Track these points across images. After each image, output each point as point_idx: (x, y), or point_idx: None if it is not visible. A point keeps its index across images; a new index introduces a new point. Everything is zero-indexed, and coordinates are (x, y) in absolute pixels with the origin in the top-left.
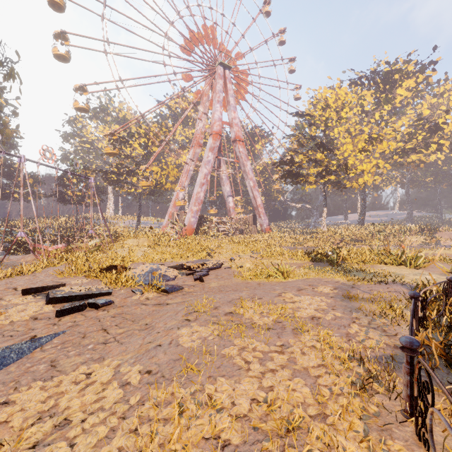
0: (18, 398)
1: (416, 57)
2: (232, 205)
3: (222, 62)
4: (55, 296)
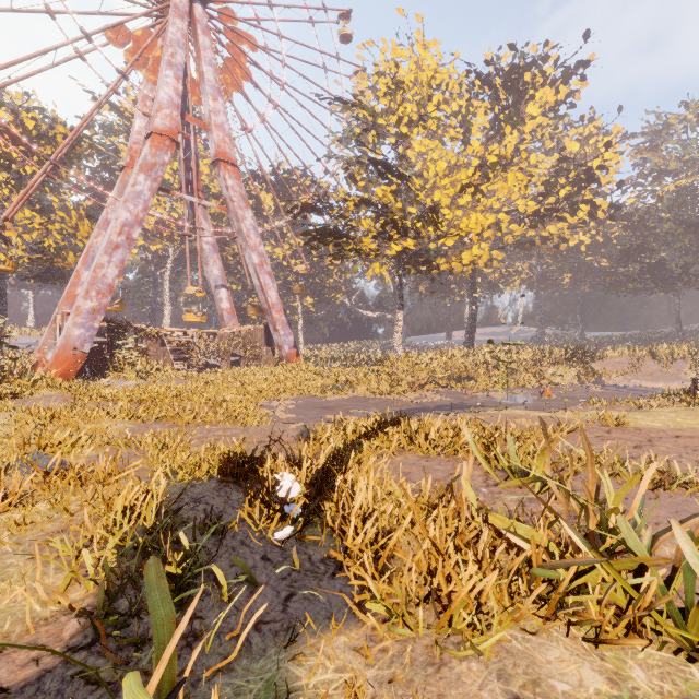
0: None
1: (557, 51)
2: (226, 305)
3: None
4: None
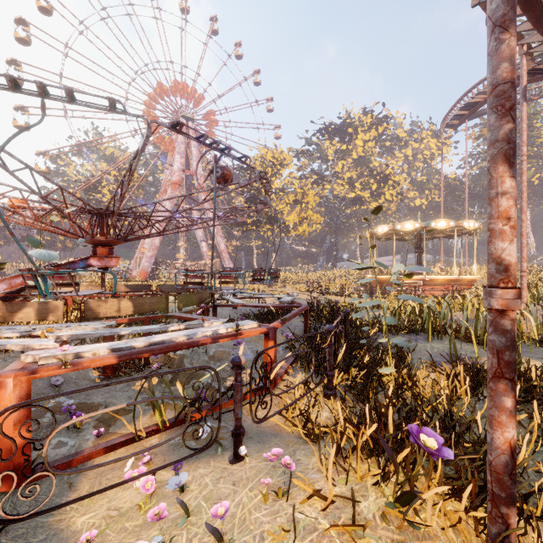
0: None
1: (372, 111)
2: (205, 249)
3: (184, 115)
4: None
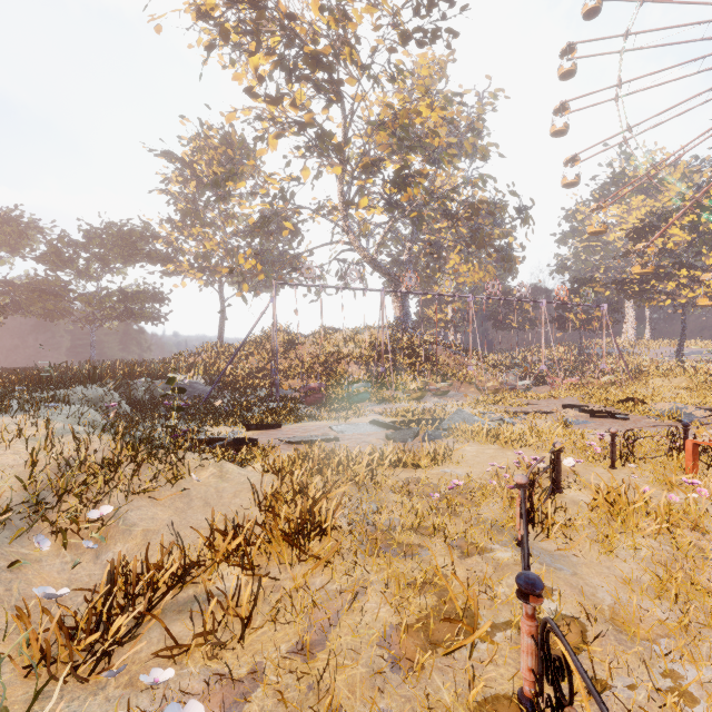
0: (586, 430)
1: None
2: None
3: None
4: (586, 409)
